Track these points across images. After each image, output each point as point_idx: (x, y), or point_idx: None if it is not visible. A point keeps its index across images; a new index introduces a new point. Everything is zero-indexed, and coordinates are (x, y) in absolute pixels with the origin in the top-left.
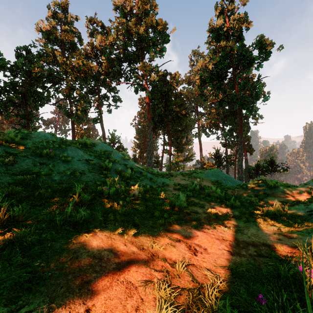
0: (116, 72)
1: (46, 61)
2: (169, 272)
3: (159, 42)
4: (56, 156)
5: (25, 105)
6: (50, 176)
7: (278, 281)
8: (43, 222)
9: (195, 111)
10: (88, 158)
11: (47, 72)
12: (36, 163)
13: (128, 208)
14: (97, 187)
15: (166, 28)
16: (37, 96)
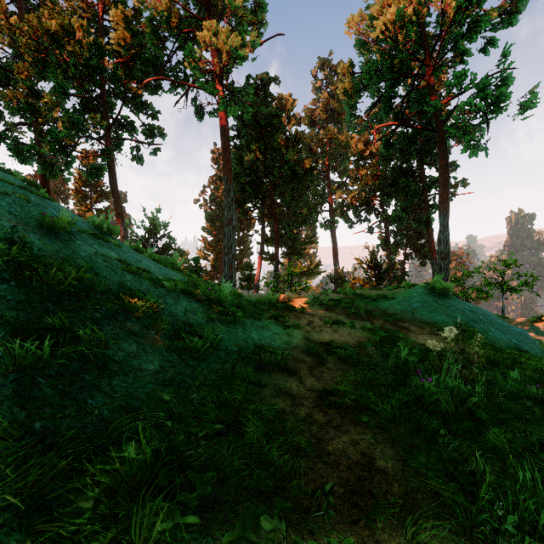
0: (149, 60)
1: None
2: None
3: None
4: None
5: None
6: None
7: None
8: None
9: (324, 179)
10: None
11: None
12: None
13: None
14: None
15: None
16: None
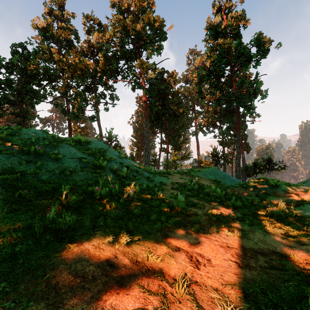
0: (113, 69)
1: (42, 59)
2: (168, 294)
3: (156, 40)
4: (46, 154)
5: (20, 103)
6: (36, 175)
7: (302, 306)
8: (19, 230)
9: (192, 110)
10: (81, 156)
11: (43, 70)
12: (22, 161)
13: (121, 210)
14: (89, 187)
15: (163, 25)
16: (33, 94)
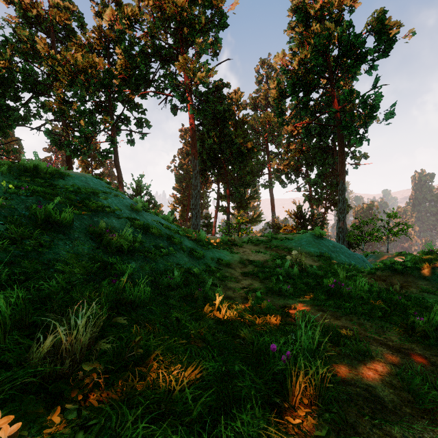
0: (141, 76)
1: (18, 51)
2: None
3: (211, 26)
4: None
5: None
6: None
7: None
8: None
9: (264, 150)
10: None
11: (22, 72)
12: None
13: None
14: None
15: (221, 1)
16: None
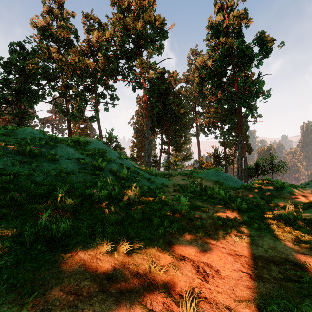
0: (113, 69)
1: (41, 58)
2: None
3: (157, 39)
4: (42, 154)
5: (18, 103)
6: (30, 177)
7: None
8: (7, 238)
9: (193, 110)
10: (79, 156)
11: (42, 69)
12: (16, 162)
13: (121, 215)
14: (87, 189)
15: (164, 24)
16: (31, 93)
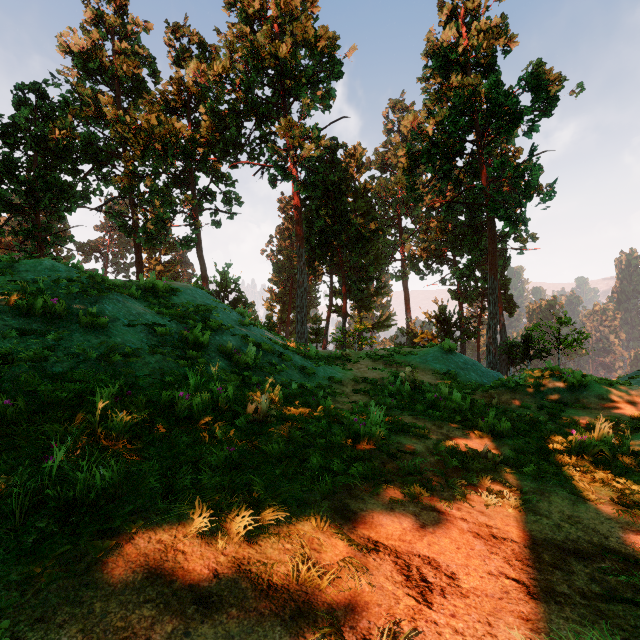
0: (230, 140)
1: (80, 116)
2: None
3: (321, 77)
4: (72, 315)
5: (33, 210)
6: (41, 363)
7: None
8: None
9: (395, 226)
10: (154, 320)
11: (83, 140)
12: (12, 331)
13: (238, 447)
14: (166, 390)
15: (335, 47)
16: (60, 190)
